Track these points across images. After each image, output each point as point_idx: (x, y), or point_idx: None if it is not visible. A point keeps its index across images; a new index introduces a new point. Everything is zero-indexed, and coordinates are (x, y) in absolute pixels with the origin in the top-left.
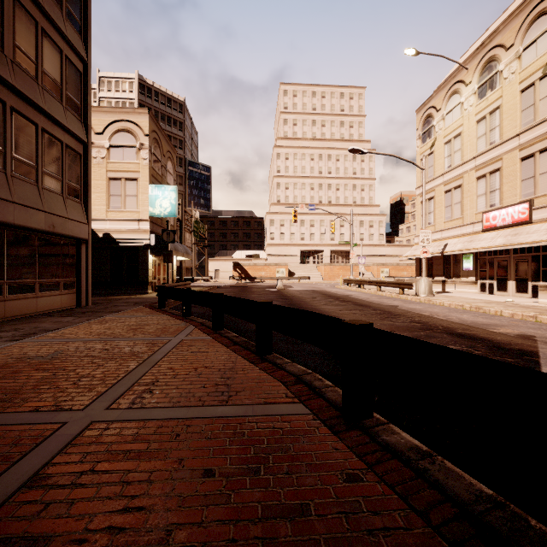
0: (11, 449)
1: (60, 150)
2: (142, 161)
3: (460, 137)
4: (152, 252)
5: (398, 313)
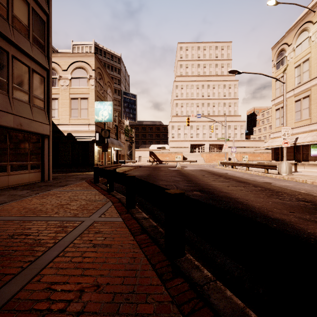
0: None
1: (27, 73)
2: (90, 87)
3: (308, 61)
4: (97, 145)
5: (277, 190)
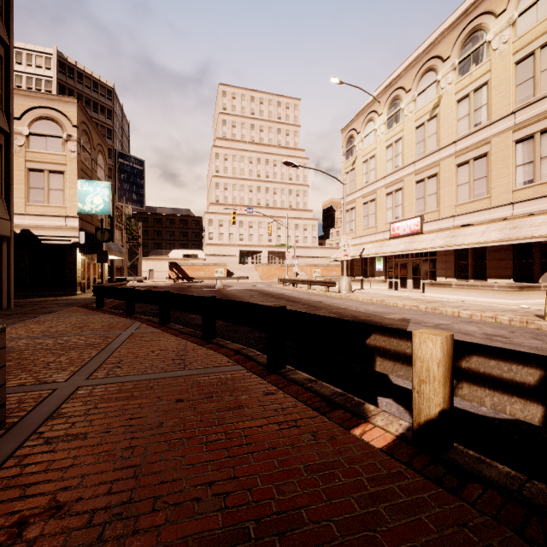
0: (20, 405)
1: None
2: (69, 154)
3: (374, 158)
4: (82, 251)
5: (321, 306)
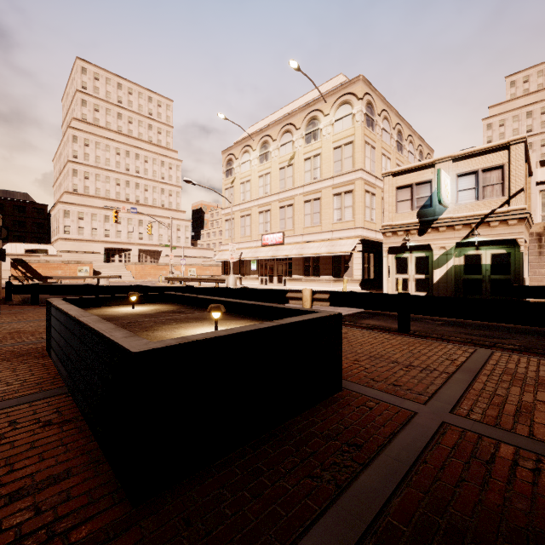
0: None
1: None
2: None
3: (250, 182)
4: None
5: None
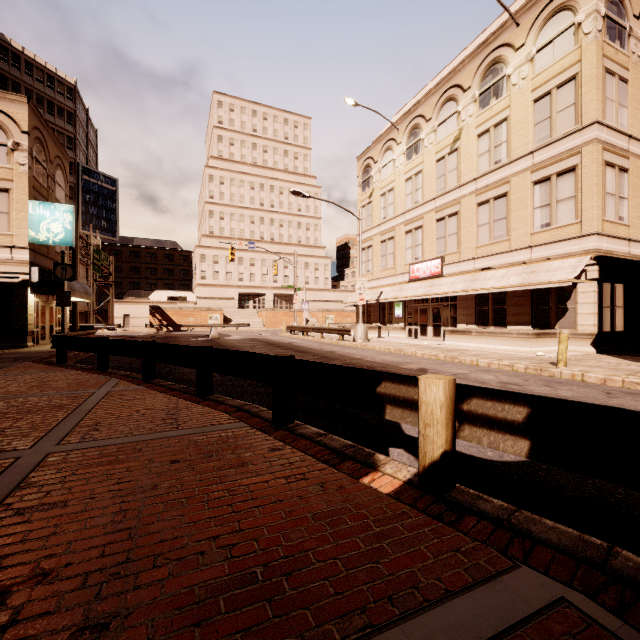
0: None
1: None
2: (17, 167)
3: (393, 191)
4: (34, 291)
5: (334, 357)
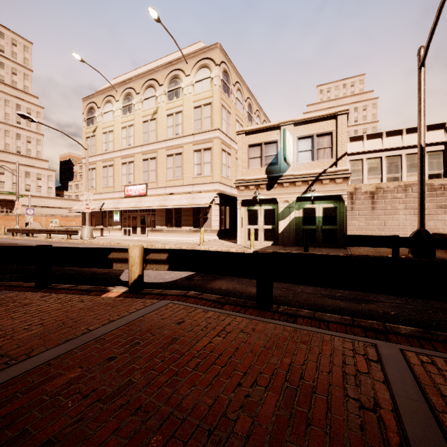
0: None
1: None
2: None
3: (112, 133)
4: None
5: None
